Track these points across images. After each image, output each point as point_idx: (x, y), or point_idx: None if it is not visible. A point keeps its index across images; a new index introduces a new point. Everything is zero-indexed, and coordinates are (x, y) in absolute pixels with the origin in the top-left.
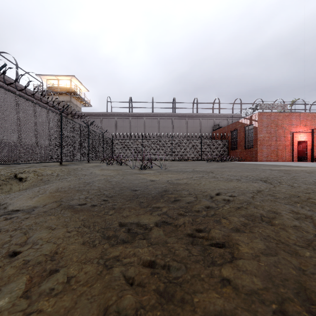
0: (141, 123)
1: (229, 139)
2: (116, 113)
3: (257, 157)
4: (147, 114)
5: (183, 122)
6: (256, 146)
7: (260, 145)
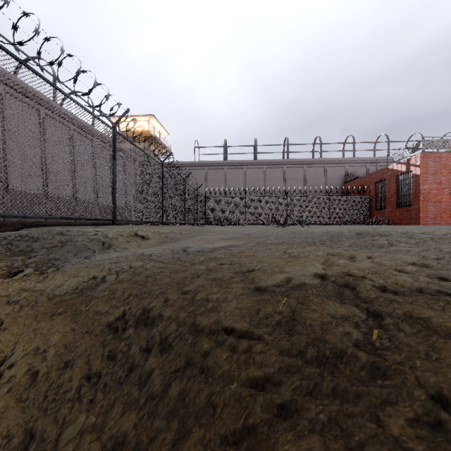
0: (241, 174)
1: (372, 194)
2: (206, 163)
3: (419, 218)
4: (249, 162)
5: (299, 172)
6: (418, 203)
7: (424, 202)
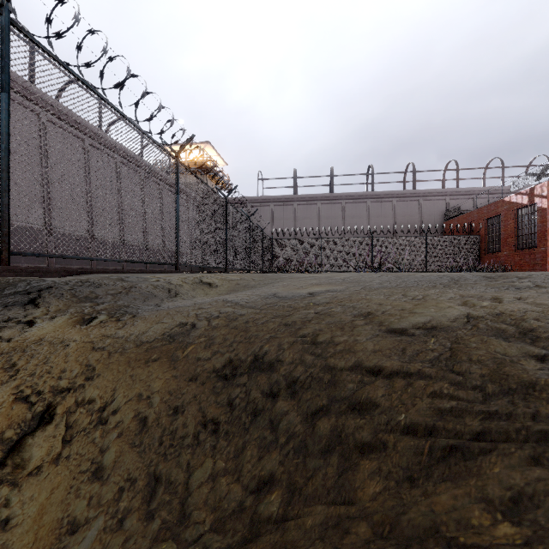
0: (314, 211)
1: (482, 234)
2: (272, 198)
3: (547, 264)
4: (324, 196)
5: (387, 207)
6: (545, 244)
7: None
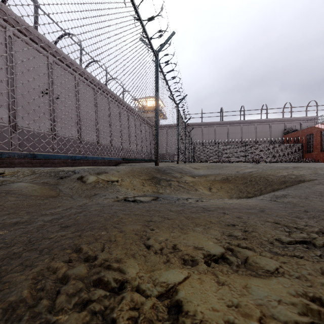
0: (212, 130)
1: (304, 143)
2: (190, 124)
3: None
4: (218, 122)
5: (252, 128)
6: None
7: None
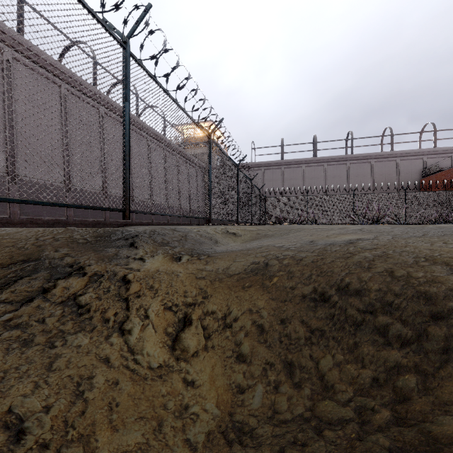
0: (299, 173)
1: None
2: (263, 163)
3: None
4: (308, 160)
5: (366, 168)
6: None
7: None
